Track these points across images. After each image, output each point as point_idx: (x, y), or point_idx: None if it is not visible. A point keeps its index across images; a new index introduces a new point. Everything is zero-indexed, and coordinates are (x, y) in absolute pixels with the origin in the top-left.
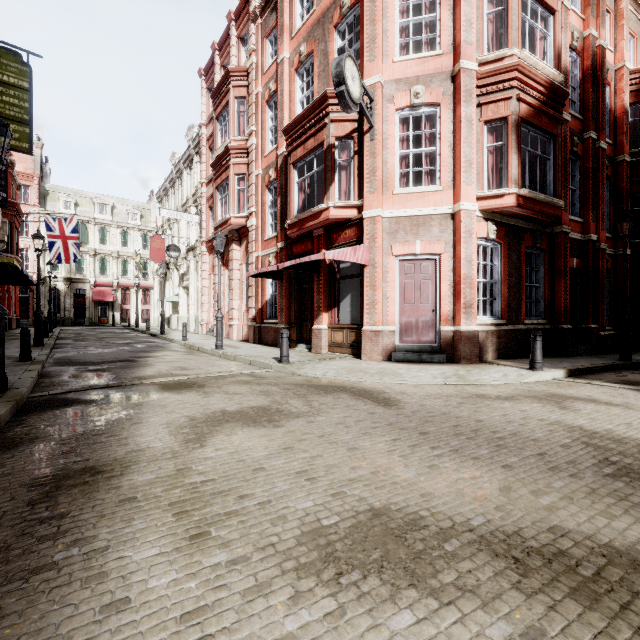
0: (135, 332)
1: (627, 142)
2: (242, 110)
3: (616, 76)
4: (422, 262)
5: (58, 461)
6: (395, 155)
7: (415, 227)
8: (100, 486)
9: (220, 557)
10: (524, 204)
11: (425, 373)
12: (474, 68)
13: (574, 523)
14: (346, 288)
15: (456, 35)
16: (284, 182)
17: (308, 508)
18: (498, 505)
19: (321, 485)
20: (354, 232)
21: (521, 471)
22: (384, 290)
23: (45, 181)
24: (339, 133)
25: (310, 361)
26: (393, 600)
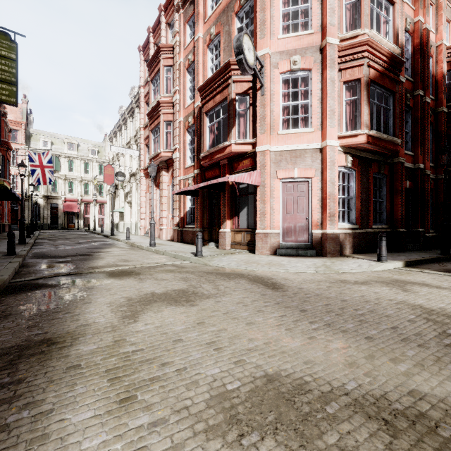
0: (93, 234)
1: (445, 98)
2: (169, 75)
3: (437, 51)
4: (299, 183)
5: (23, 334)
6: (279, 106)
7: (294, 158)
8: (53, 355)
9: (143, 419)
10: (372, 141)
11: (301, 264)
12: (336, 43)
13: (428, 387)
14: (244, 202)
15: (323, 19)
16: (199, 126)
17: (216, 374)
18: (366, 371)
19: (226, 354)
20: (249, 162)
21: (380, 342)
22: (271, 204)
23: (29, 127)
24: (239, 90)
25: (218, 255)
26: None
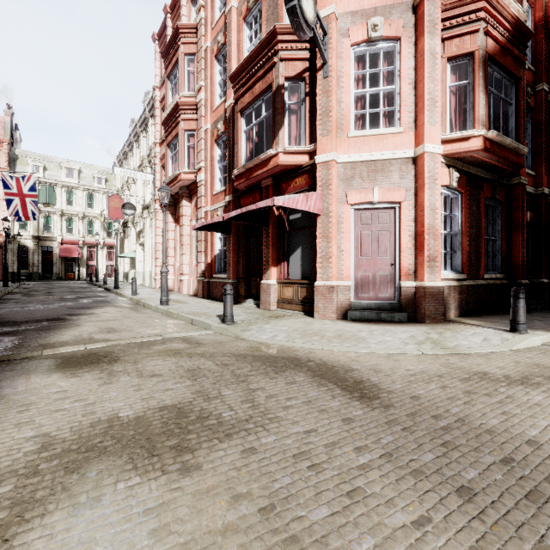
0: (92, 286)
1: None
2: (192, 67)
3: None
4: (380, 211)
5: None
6: (350, 95)
7: (372, 173)
8: None
9: None
10: (490, 148)
11: (392, 337)
12: None
13: None
14: (296, 241)
15: None
16: (232, 134)
17: None
18: None
19: None
20: (305, 180)
21: None
22: (338, 242)
23: (15, 147)
24: (289, 73)
25: (257, 320)
26: None
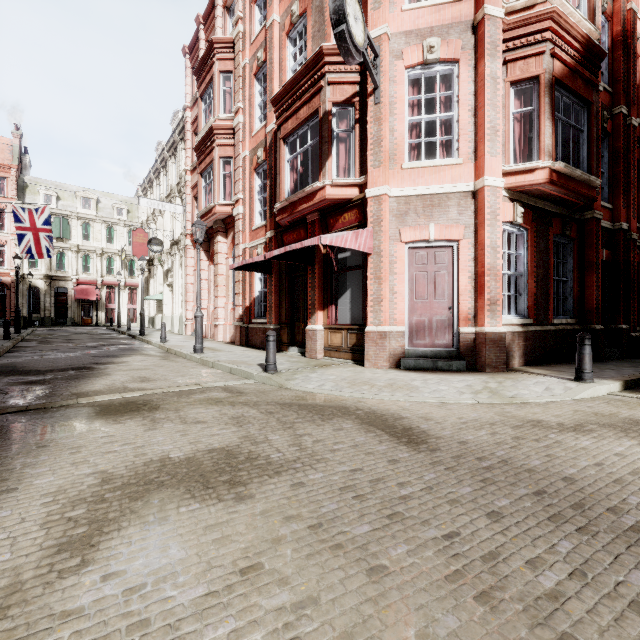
0: (114, 333)
1: None
2: (228, 86)
3: None
4: (436, 250)
5: None
6: (404, 122)
7: (428, 208)
8: None
9: None
10: (558, 181)
11: (447, 386)
12: (500, 15)
13: None
14: (345, 282)
15: None
16: (274, 162)
17: None
18: None
19: None
20: (355, 215)
21: None
22: (391, 283)
23: (24, 173)
24: (337, 98)
25: (302, 369)
26: None
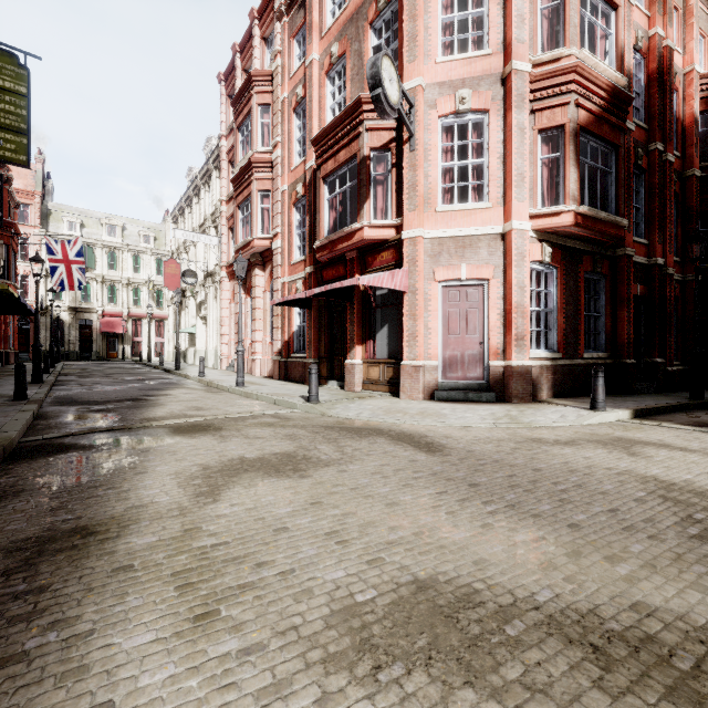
0: (147, 367)
1: (697, 155)
2: (266, 119)
3: (685, 81)
4: (468, 288)
5: (44, 519)
6: (438, 168)
7: (460, 249)
8: (91, 551)
9: (230, 645)
10: (583, 223)
11: (472, 414)
12: (527, 70)
13: (661, 598)
14: (383, 318)
15: (507, 32)
16: (313, 199)
17: (339, 579)
18: (567, 575)
19: (354, 549)
20: (392, 255)
21: (591, 532)
22: (425, 320)
23: (47, 199)
24: (375, 143)
25: (342, 400)
26: (445, 704)
